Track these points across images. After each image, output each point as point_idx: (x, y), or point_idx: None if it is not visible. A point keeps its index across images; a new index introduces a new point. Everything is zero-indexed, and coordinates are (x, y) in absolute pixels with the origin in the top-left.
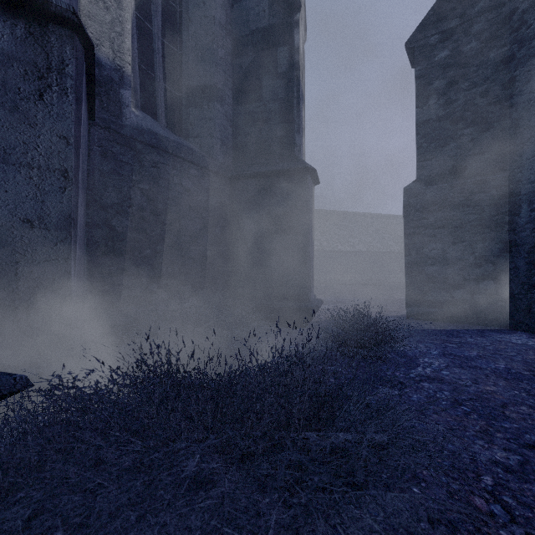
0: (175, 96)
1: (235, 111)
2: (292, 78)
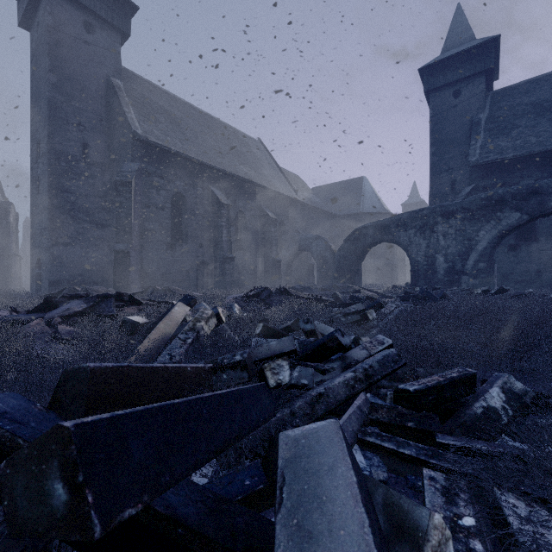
0: None
1: None
2: (8, 229)
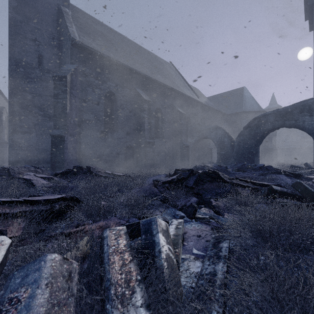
0: None
1: None
2: (1, 125)
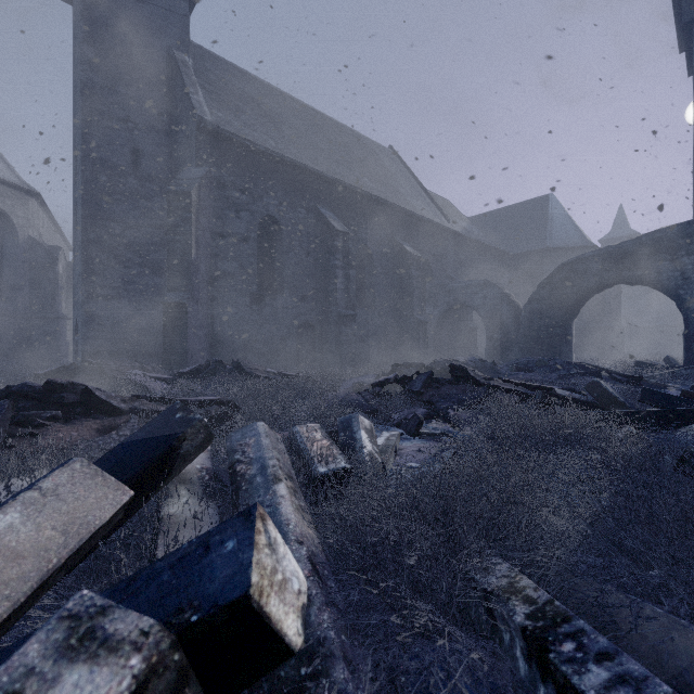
0: (0, 288)
1: (31, 291)
2: (55, 283)
